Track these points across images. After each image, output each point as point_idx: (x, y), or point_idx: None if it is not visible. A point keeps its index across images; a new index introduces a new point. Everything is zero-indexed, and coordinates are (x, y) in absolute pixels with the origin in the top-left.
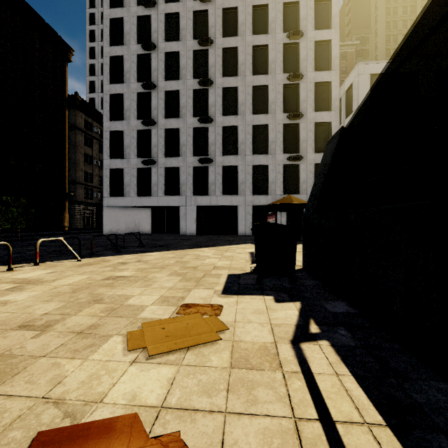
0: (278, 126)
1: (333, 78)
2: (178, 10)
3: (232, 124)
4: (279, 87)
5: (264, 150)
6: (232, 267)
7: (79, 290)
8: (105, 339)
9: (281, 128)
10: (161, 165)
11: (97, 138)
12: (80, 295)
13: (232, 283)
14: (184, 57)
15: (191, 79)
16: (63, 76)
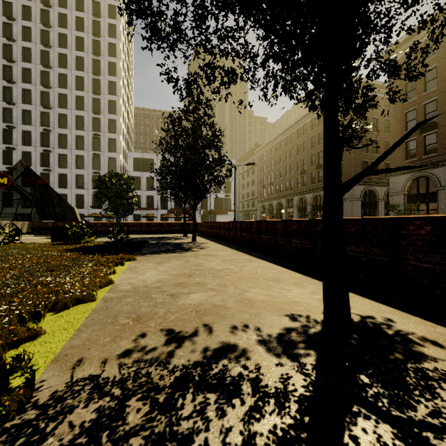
0: (90, 176)
1: (117, 156)
2: (31, 109)
3: (64, 173)
4: (90, 157)
5: (83, 186)
6: None
7: None
8: None
9: (91, 177)
10: None
11: None
12: None
13: None
14: (35, 134)
15: (39, 147)
16: None
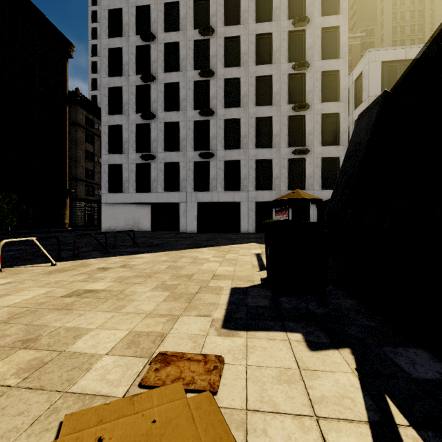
0: (283, 118)
1: (341, 66)
2: None
3: (234, 117)
4: (284, 77)
5: (268, 143)
6: (235, 275)
7: (18, 316)
8: None
9: (286, 120)
10: (160, 160)
11: (98, 134)
12: (11, 327)
13: (237, 304)
14: (184, 47)
15: (191, 70)
16: (63, 72)
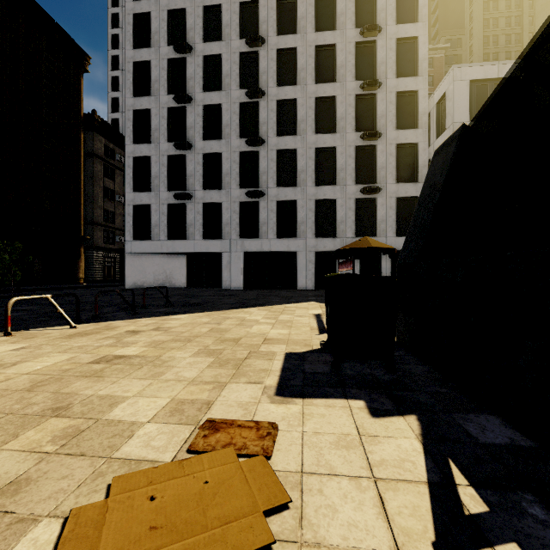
0: (349, 149)
1: (420, 85)
2: (221, 2)
3: (290, 147)
4: (350, 98)
5: (331, 180)
6: (290, 339)
7: (42, 384)
8: (15, 535)
9: (353, 151)
10: (198, 200)
11: (121, 168)
12: (37, 395)
13: (293, 370)
14: (228, 61)
15: (237, 89)
16: (77, 90)
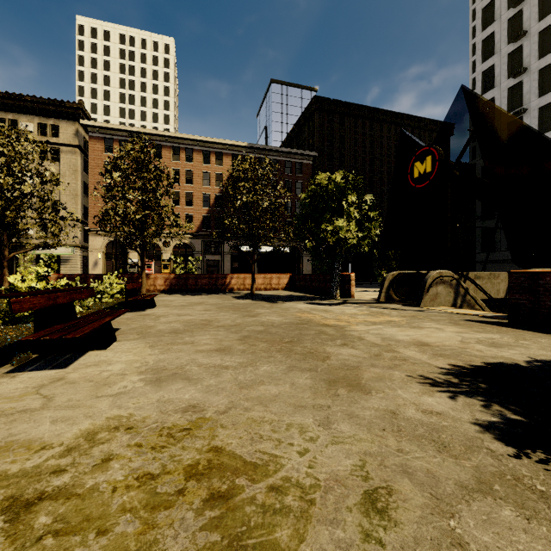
0: None
1: None
2: None
3: None
4: None
5: None
6: None
7: None
8: None
9: None
10: None
11: None
12: None
13: None
14: None
15: None
16: (445, 152)
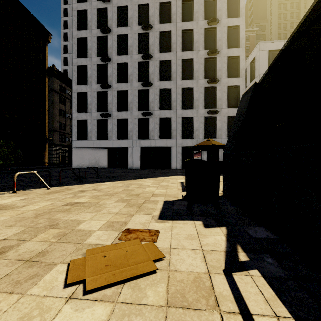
0: (201, 88)
1: (241, 53)
2: (127, 4)
3: (167, 87)
4: (201, 60)
5: (190, 106)
6: (166, 194)
7: (40, 215)
8: (49, 269)
9: (203, 90)
10: (114, 117)
11: (69, 98)
12: (40, 219)
13: (167, 208)
14: (131, 38)
15: (136, 54)
16: (44, 53)
